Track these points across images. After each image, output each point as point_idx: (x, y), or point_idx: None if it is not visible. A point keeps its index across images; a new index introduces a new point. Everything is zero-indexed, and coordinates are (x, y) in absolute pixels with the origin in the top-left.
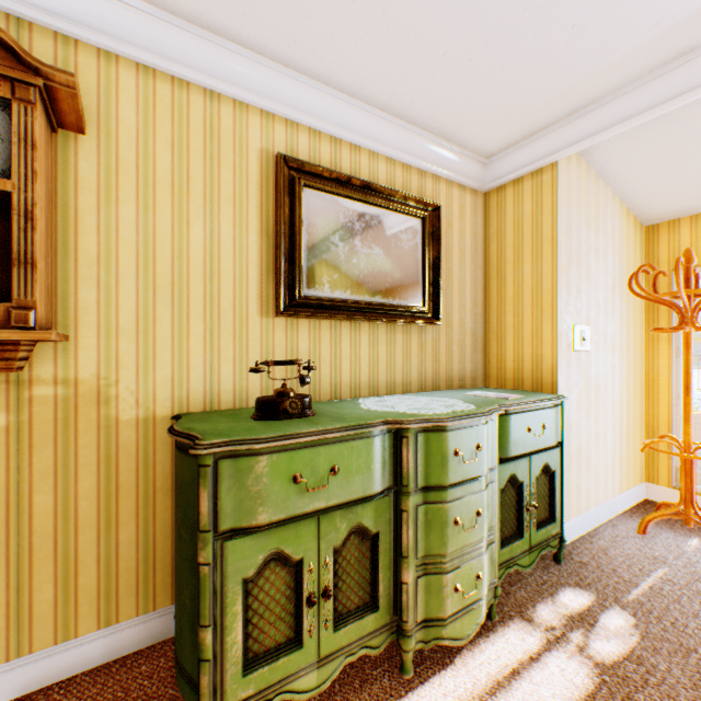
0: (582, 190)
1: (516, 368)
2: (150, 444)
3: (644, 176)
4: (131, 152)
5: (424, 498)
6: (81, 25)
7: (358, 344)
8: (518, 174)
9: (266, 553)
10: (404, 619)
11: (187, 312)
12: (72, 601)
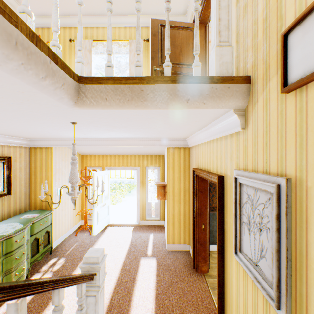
0: (61, 152)
1: (41, 202)
2: None
3: (77, 148)
4: None
5: (6, 256)
6: None
7: None
8: (41, 146)
9: None
10: None
11: None
12: None
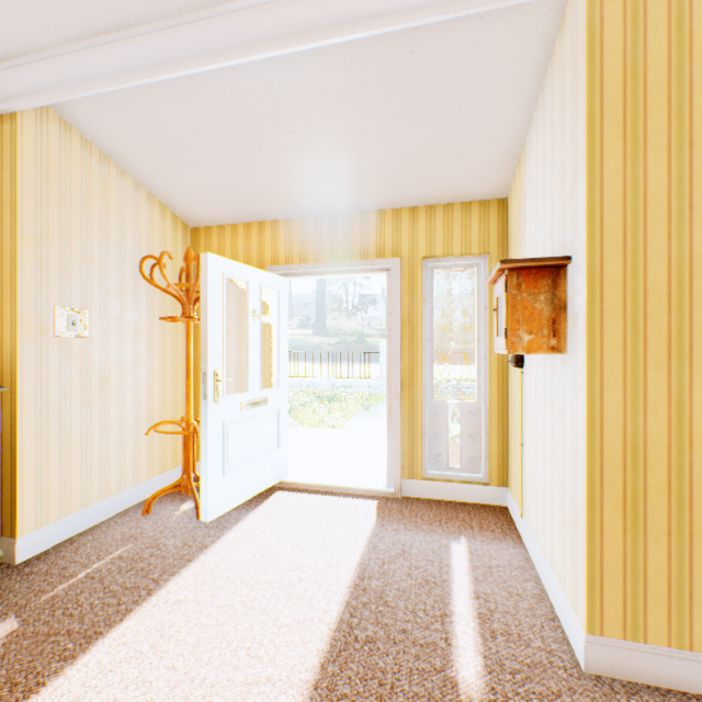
0: (76, 162)
1: None
2: None
3: (155, 173)
4: None
5: None
6: None
7: None
8: None
9: None
10: None
11: None
12: None
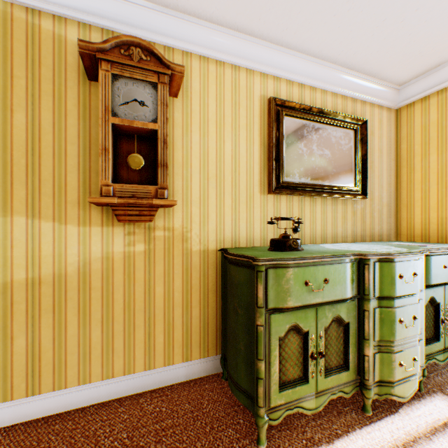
0: None
1: (423, 228)
2: (205, 264)
3: None
4: (197, 105)
5: (378, 304)
6: (176, 40)
7: (314, 211)
8: (425, 94)
9: (290, 325)
10: (366, 378)
11: (223, 192)
12: (171, 345)
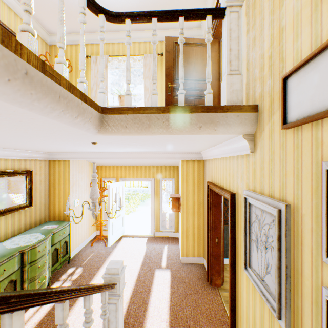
0: (78, 164)
1: (59, 213)
2: None
3: (93, 160)
4: None
5: (31, 265)
6: None
7: (1, 223)
8: (60, 159)
9: None
10: None
11: None
12: None
